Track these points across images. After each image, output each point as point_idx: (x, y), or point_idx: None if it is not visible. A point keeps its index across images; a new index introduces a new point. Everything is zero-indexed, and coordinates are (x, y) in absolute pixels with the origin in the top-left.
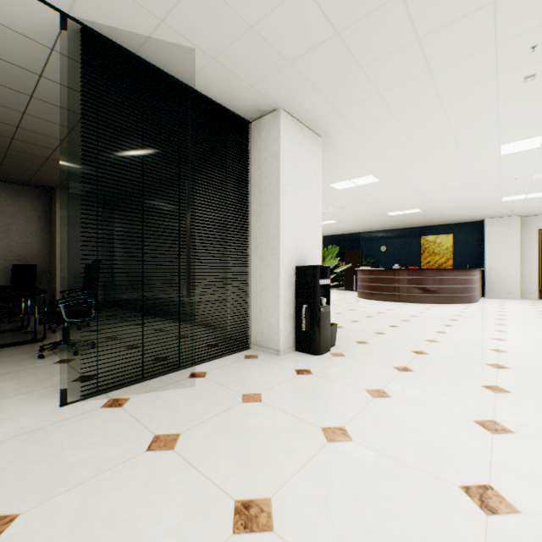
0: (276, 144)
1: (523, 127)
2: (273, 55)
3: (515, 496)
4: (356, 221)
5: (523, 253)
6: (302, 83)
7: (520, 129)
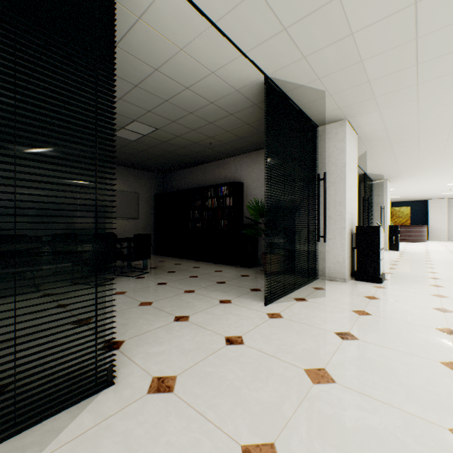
0: (385, 189)
1: None
2: (400, 175)
3: None
4: None
5: (448, 217)
6: (400, 177)
7: None
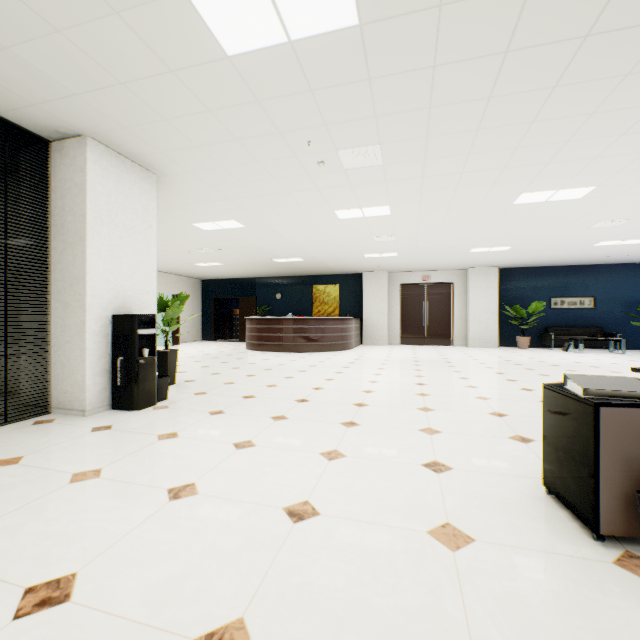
0: (82, 175)
1: (342, 199)
2: (51, 82)
3: (206, 485)
4: (244, 265)
5: (390, 304)
6: (104, 117)
7: (340, 200)
